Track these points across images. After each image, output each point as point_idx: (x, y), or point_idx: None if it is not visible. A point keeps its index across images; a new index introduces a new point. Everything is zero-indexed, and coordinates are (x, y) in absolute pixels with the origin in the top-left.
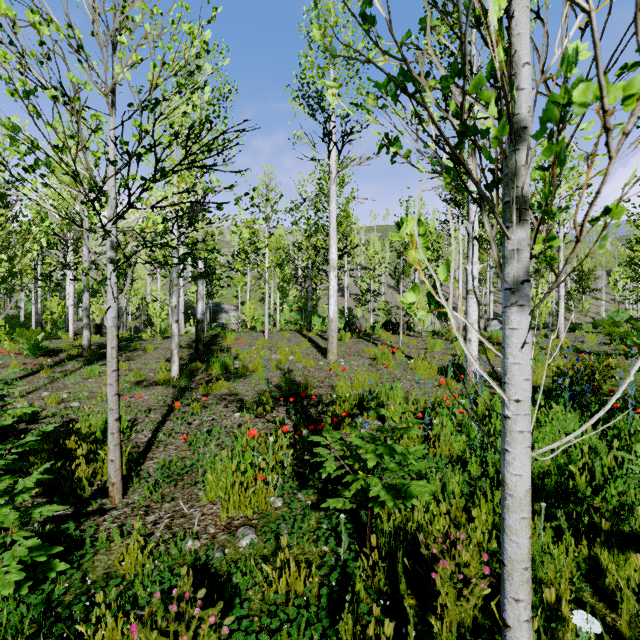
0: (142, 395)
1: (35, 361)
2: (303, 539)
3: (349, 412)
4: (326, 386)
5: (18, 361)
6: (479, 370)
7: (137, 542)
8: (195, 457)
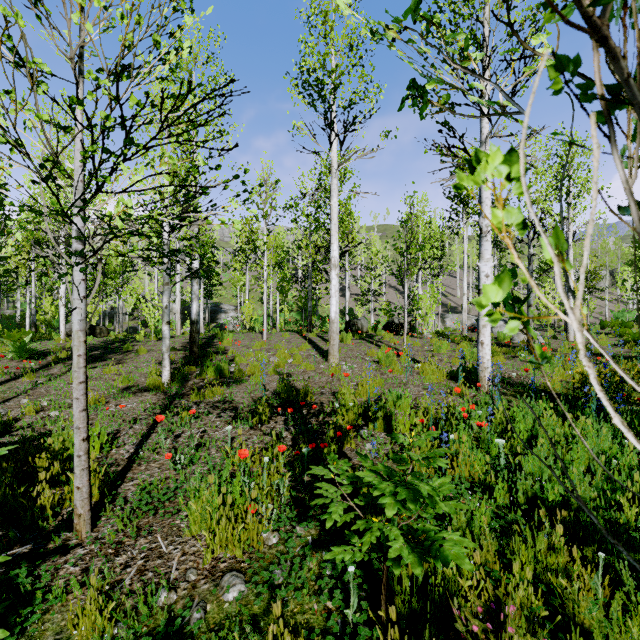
0: (129, 403)
1: (20, 364)
2: (302, 591)
3: (353, 423)
4: (327, 392)
5: (2, 364)
6: (620, 427)
7: (96, 599)
8: (180, 478)
